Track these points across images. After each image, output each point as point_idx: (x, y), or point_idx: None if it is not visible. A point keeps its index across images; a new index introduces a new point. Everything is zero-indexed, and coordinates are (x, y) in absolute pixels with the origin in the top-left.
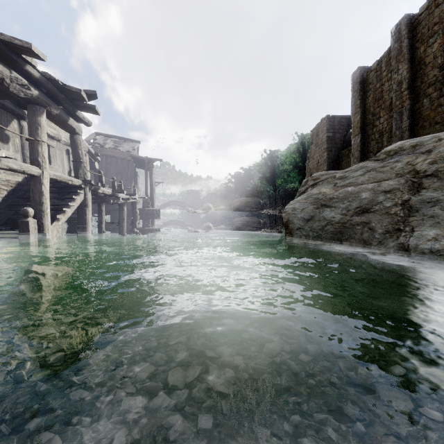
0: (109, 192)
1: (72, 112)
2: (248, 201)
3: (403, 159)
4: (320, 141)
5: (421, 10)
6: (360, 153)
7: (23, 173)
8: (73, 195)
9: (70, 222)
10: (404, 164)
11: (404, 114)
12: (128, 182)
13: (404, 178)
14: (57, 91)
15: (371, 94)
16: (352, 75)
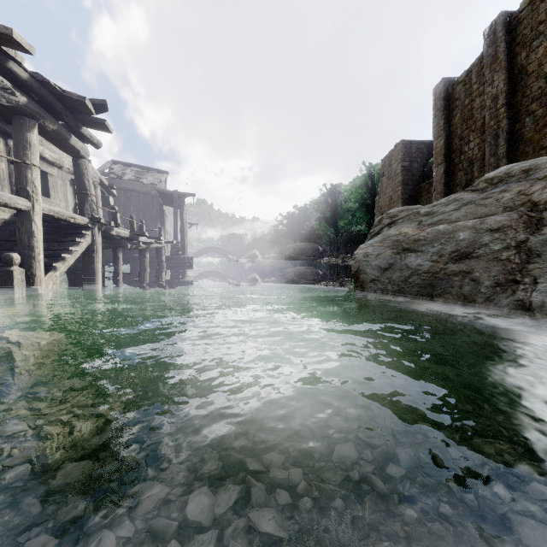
0: (125, 234)
1: (75, 128)
2: (303, 247)
3: (512, 188)
4: (394, 173)
5: (522, 6)
6: (444, 187)
7: (5, 206)
8: (76, 237)
9: (75, 273)
10: (515, 193)
11: (501, 137)
12: (153, 223)
13: (517, 212)
14: (54, 99)
15: (458, 112)
16: (433, 89)
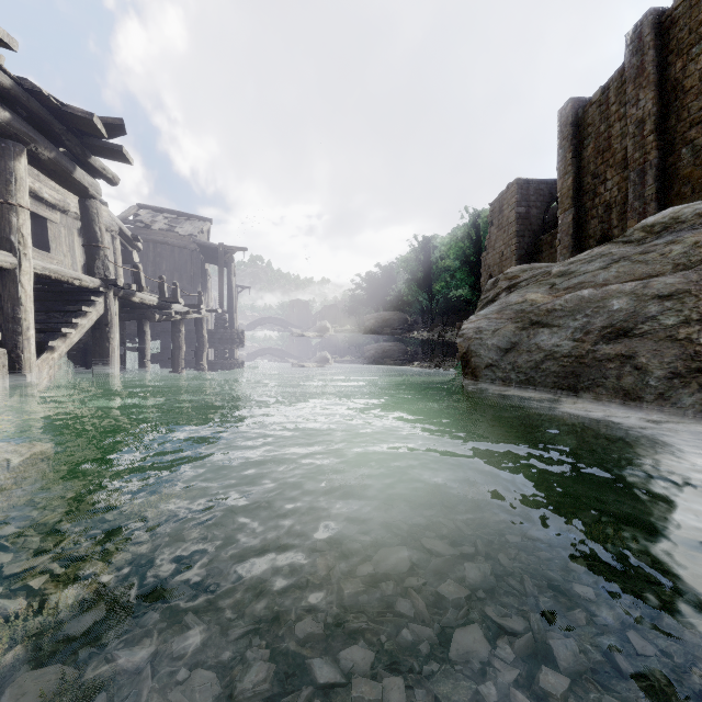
0: (152, 301)
1: (81, 157)
2: (387, 318)
3: (684, 238)
4: (506, 221)
5: (677, 1)
6: (572, 239)
7: None
8: (83, 305)
9: (86, 352)
10: (689, 246)
11: (649, 174)
12: (192, 286)
13: (697, 271)
14: (50, 116)
15: (591, 142)
16: (558, 112)
